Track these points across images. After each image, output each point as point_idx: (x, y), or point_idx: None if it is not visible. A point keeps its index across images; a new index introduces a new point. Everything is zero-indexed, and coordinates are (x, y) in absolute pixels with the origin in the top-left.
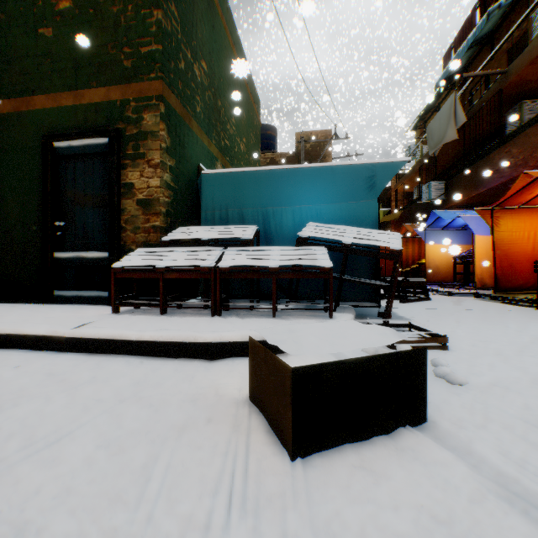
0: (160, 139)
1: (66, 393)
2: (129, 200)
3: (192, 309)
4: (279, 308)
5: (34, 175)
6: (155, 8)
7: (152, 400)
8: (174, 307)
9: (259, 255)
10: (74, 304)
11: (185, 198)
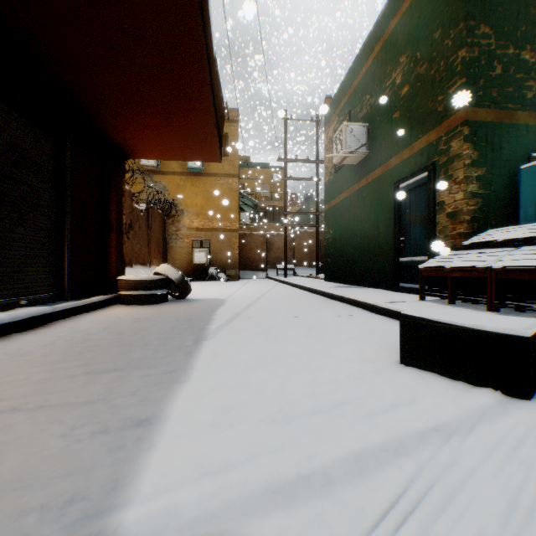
0: (463, 158)
1: (360, 325)
2: (440, 215)
3: (485, 306)
4: None
5: (390, 209)
6: (458, 50)
7: (383, 336)
8: (456, 300)
9: None
10: (408, 293)
11: (501, 199)
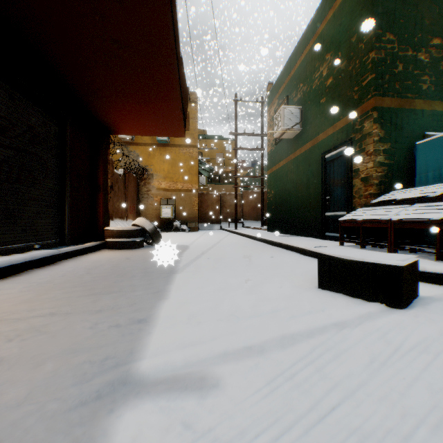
0: (373, 136)
1: (292, 264)
2: (356, 179)
3: None
4: (441, 254)
5: (318, 174)
6: (369, 52)
7: (309, 270)
8: (366, 244)
9: (442, 209)
10: (332, 240)
11: (402, 167)
